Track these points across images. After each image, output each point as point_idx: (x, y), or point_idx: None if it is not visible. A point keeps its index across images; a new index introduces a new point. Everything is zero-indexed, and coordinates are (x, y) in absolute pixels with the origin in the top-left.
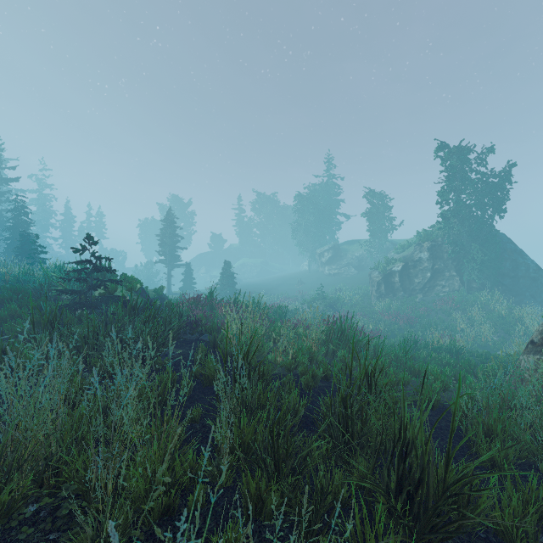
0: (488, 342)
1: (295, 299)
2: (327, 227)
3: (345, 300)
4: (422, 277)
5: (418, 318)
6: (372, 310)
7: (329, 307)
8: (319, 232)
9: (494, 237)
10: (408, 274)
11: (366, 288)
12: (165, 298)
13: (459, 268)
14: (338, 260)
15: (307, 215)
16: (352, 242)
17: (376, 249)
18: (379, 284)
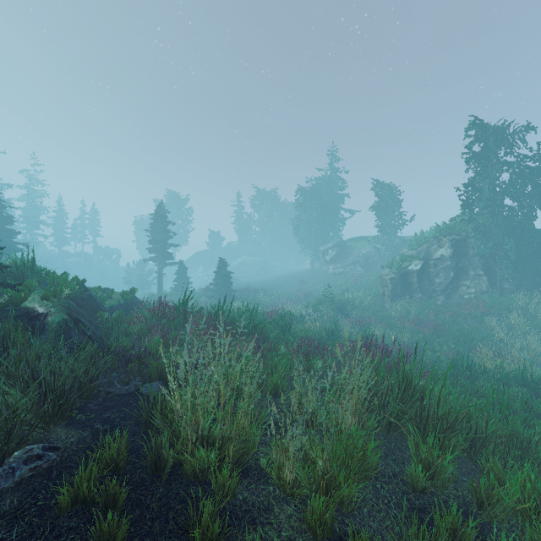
0: (537, 356)
1: (298, 302)
2: (331, 223)
3: (355, 303)
4: (444, 277)
5: (446, 325)
6: (386, 315)
7: (338, 311)
8: (322, 229)
9: (531, 230)
10: (427, 273)
11: (378, 289)
12: (135, 303)
13: (487, 266)
14: (344, 257)
15: (310, 210)
16: (358, 238)
17: (384, 246)
18: (394, 285)
